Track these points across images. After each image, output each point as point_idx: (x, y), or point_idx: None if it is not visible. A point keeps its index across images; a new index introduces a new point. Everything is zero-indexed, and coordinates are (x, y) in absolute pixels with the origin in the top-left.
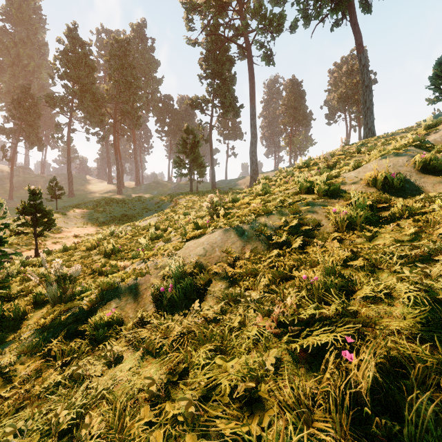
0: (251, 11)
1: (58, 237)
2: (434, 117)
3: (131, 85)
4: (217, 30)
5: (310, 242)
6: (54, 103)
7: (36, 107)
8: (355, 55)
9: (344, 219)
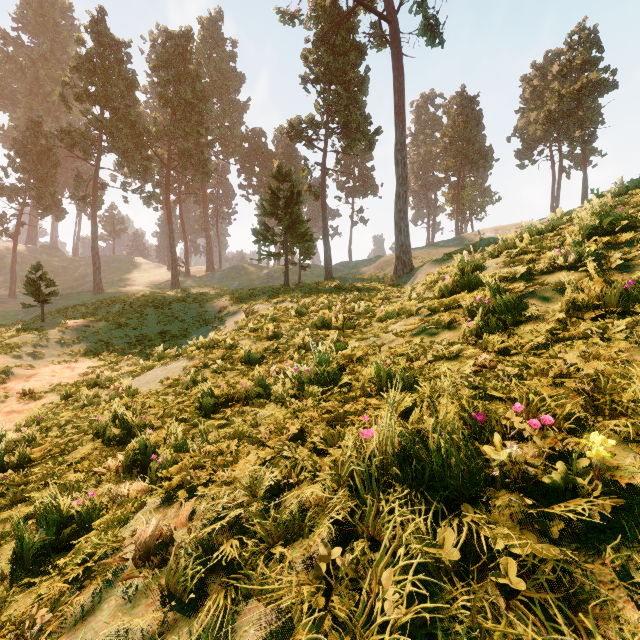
0: None
1: None
2: None
3: (193, 108)
4: None
5: None
6: (73, 143)
7: (53, 152)
8: (577, 41)
9: None
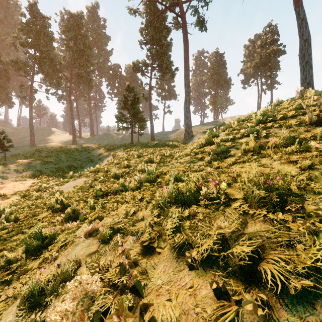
0: None
1: None
2: None
3: (84, 52)
4: (155, 2)
5: None
6: (19, 68)
7: (7, 72)
8: (268, 31)
9: None
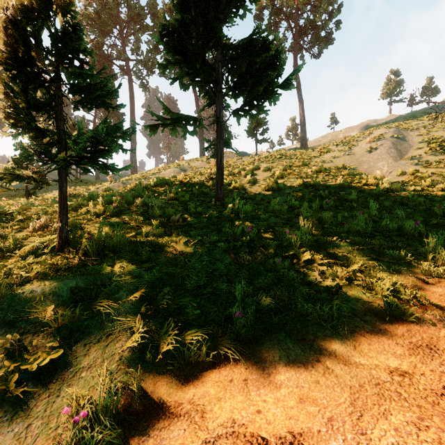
0: (131, 49)
1: None
2: None
3: None
4: (101, 45)
5: None
6: None
7: None
8: None
9: None
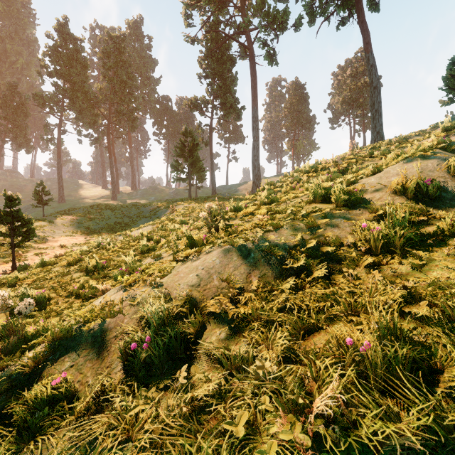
0: (253, 7)
1: (42, 248)
2: (448, 119)
3: (126, 84)
4: (217, 27)
5: (335, 268)
6: (43, 103)
7: (24, 106)
8: (359, 57)
9: (379, 237)
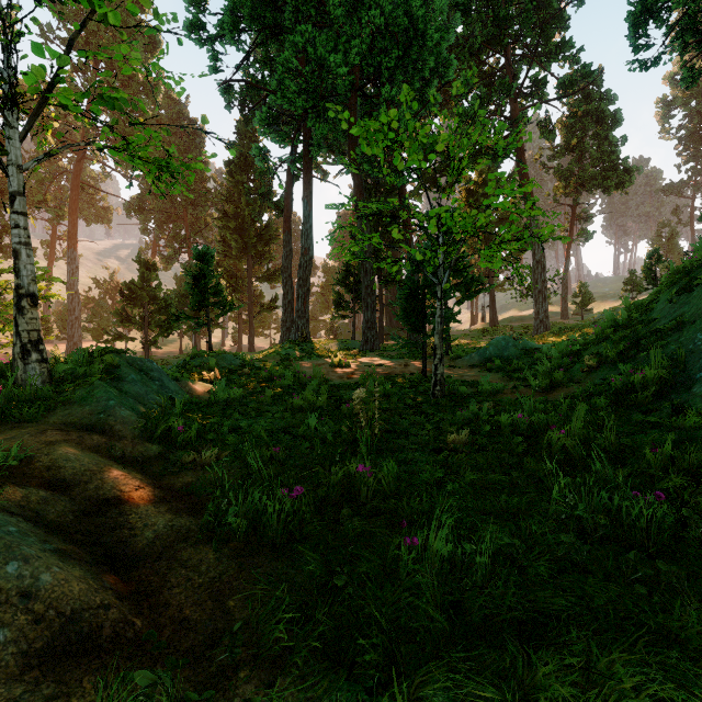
0: None
1: None
2: None
3: None
4: (700, 110)
5: None
6: None
7: None
8: None
9: None
